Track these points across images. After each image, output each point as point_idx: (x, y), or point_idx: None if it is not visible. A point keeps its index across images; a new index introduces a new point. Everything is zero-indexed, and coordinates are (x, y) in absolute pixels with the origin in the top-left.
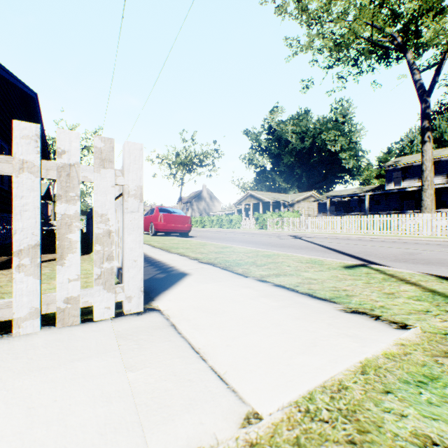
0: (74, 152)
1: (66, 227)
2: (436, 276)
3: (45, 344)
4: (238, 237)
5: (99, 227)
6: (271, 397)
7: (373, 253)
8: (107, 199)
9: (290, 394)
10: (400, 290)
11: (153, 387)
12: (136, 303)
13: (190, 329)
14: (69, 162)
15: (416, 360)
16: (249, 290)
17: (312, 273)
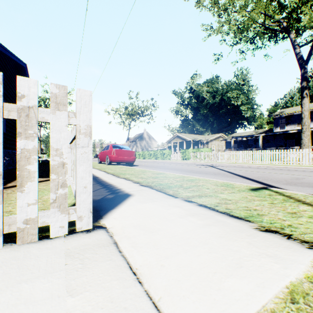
0: (32, 97)
1: (25, 159)
2: None
3: (1, 263)
4: (168, 166)
5: (54, 160)
6: None
7: (269, 178)
8: (61, 136)
9: None
10: (300, 210)
11: None
12: (86, 222)
13: (130, 247)
14: (28, 104)
15: None
16: (179, 209)
17: (227, 194)
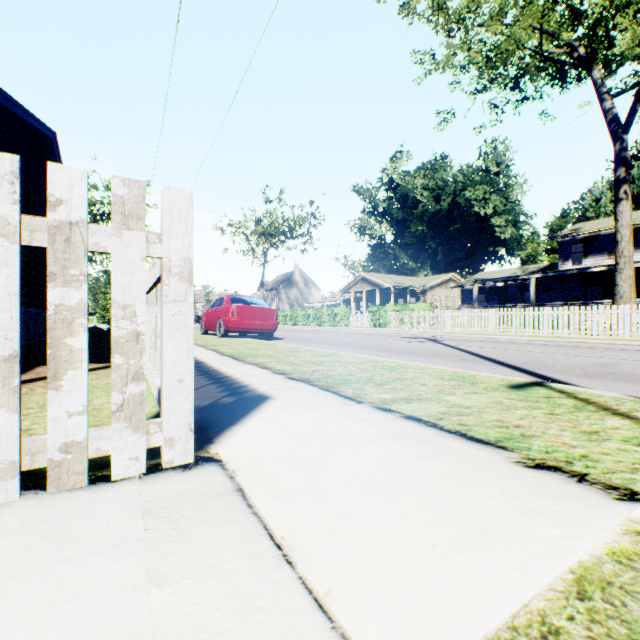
0: (78, 203)
1: (64, 326)
2: None
3: (19, 527)
4: (345, 339)
5: (120, 327)
6: None
7: (548, 364)
8: (133, 280)
9: None
10: (607, 427)
11: (194, 625)
12: (183, 449)
13: (268, 498)
14: (69, 218)
15: None
16: (365, 426)
17: (461, 396)
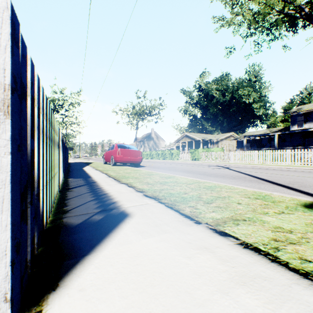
0: None
1: None
2: None
3: None
4: (178, 167)
5: None
6: None
7: (306, 184)
8: None
9: None
10: None
11: None
12: None
13: None
14: None
15: None
16: (210, 260)
17: (275, 217)
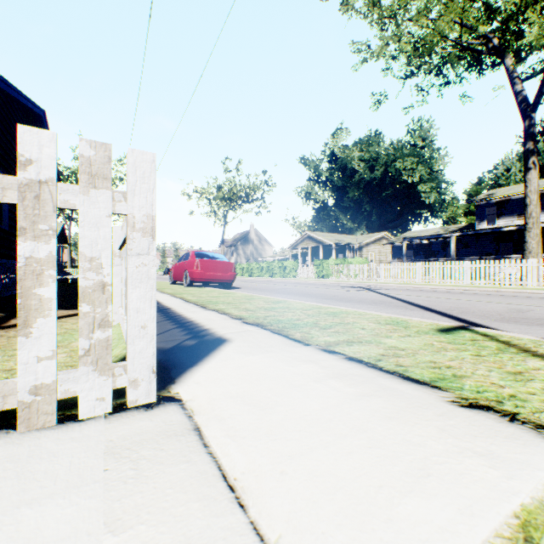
0: (47, 163)
1: (34, 277)
2: None
3: None
4: (293, 289)
5: (87, 278)
6: None
7: (469, 310)
8: (100, 234)
9: None
10: (530, 368)
11: None
12: (146, 390)
13: (223, 437)
14: (38, 177)
15: None
16: (312, 367)
17: (397, 339)
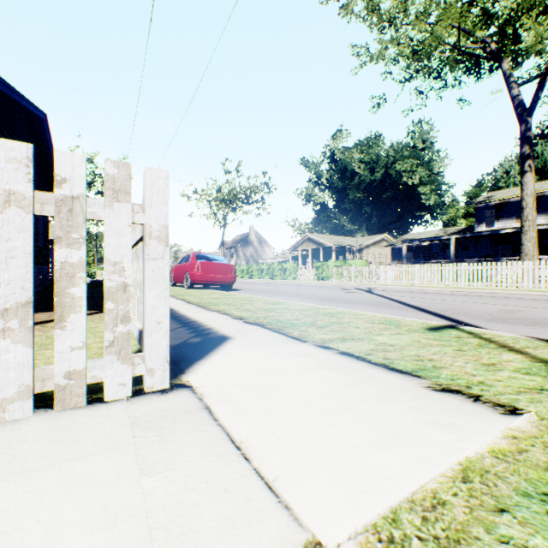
0: (78, 181)
1: (68, 278)
2: (547, 341)
3: (36, 435)
4: (293, 290)
5: (112, 279)
6: (340, 518)
7: (462, 311)
8: (122, 242)
9: (366, 513)
10: (503, 360)
11: (176, 500)
12: (161, 377)
13: (230, 413)
14: (72, 193)
15: (535, 460)
16: (307, 360)
17: (387, 337)
